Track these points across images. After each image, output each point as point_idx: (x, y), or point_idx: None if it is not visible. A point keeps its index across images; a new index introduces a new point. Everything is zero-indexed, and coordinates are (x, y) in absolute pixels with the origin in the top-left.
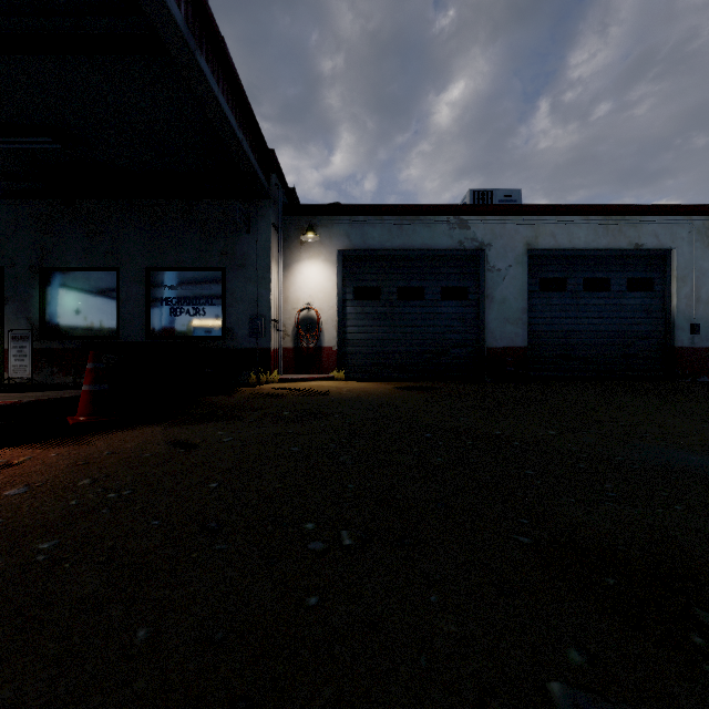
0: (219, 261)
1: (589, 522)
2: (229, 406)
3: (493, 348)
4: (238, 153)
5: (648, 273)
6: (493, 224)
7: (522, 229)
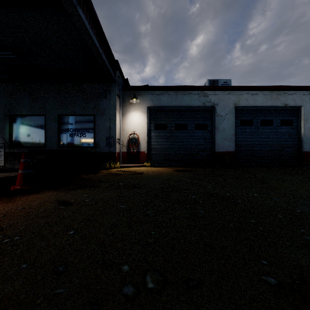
0: (92, 112)
1: (309, 264)
2: (94, 180)
3: (219, 152)
4: (100, 59)
5: (290, 117)
6: (219, 94)
7: (232, 97)
